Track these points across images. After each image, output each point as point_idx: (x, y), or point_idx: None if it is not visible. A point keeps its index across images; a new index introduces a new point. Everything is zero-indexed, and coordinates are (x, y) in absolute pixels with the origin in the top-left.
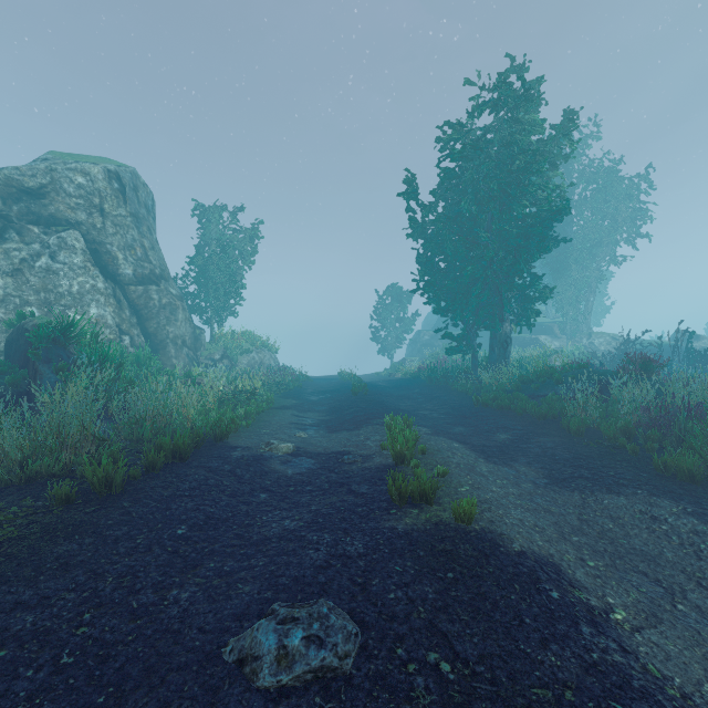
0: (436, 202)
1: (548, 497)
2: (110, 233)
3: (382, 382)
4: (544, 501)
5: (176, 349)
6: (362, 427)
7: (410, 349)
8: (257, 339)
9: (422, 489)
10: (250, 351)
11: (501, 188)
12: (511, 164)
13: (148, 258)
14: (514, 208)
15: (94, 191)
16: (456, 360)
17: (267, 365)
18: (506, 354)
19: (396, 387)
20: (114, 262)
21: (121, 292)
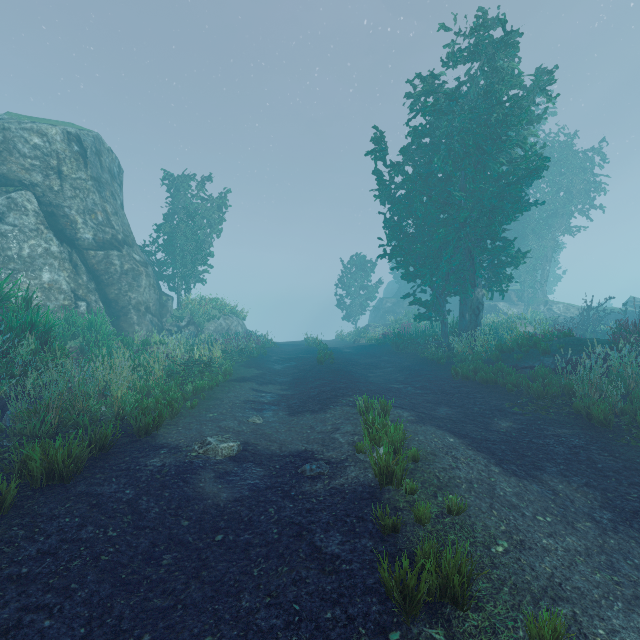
0: (406, 161)
1: (633, 556)
2: (68, 197)
3: (347, 348)
4: (635, 569)
5: (139, 315)
6: (329, 408)
7: (373, 315)
8: (224, 305)
9: (444, 577)
10: (217, 317)
11: (476, 145)
12: (485, 120)
13: (110, 223)
14: (491, 165)
15: (51, 153)
16: (422, 326)
17: (234, 331)
18: (477, 321)
19: (362, 354)
20: (72, 226)
21: (78, 257)
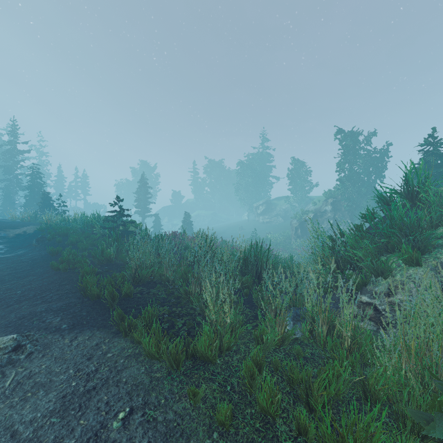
0: None
1: None
2: None
3: None
4: None
5: None
6: None
7: None
8: None
9: None
10: None
11: None
12: None
13: None
14: None
15: None
16: None
17: None
18: None
19: None
20: None
21: None
